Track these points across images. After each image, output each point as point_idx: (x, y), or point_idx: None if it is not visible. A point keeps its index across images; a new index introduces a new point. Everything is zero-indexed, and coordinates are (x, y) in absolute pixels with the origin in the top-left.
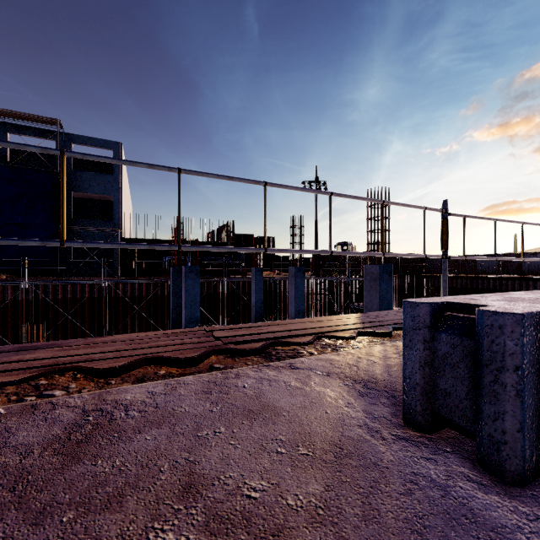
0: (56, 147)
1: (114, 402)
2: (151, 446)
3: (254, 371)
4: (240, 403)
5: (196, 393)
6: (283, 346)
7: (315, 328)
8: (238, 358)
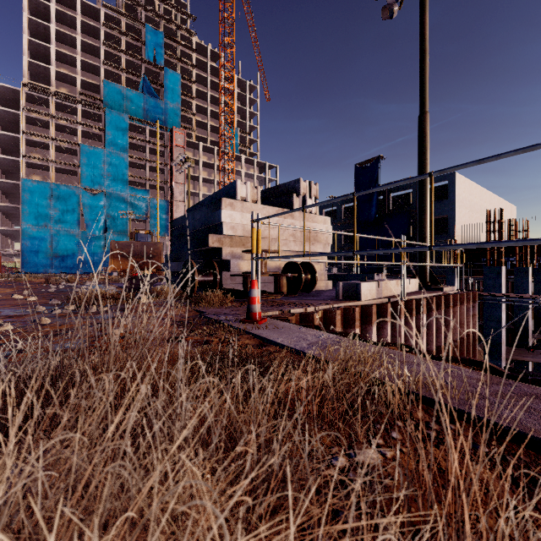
0: (413, 192)
1: None
2: None
3: None
4: None
5: None
6: None
7: None
8: None
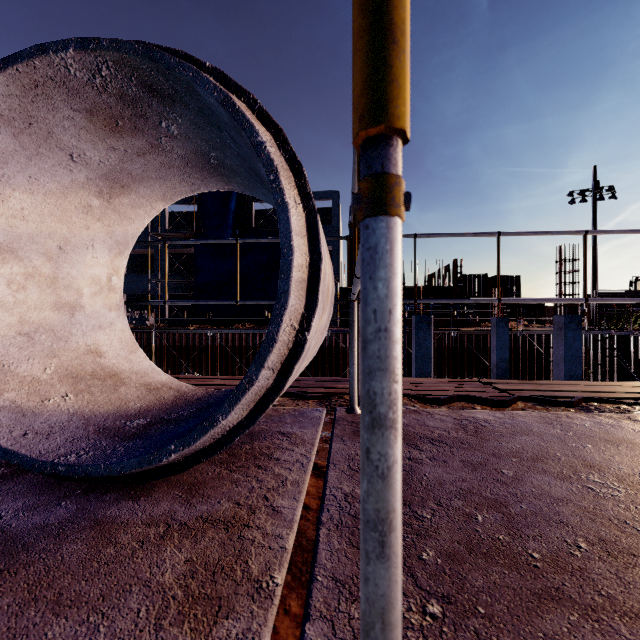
0: None
1: (471, 417)
2: (533, 443)
3: (585, 416)
4: (590, 434)
5: (537, 422)
6: (600, 403)
7: (632, 393)
8: (549, 407)
